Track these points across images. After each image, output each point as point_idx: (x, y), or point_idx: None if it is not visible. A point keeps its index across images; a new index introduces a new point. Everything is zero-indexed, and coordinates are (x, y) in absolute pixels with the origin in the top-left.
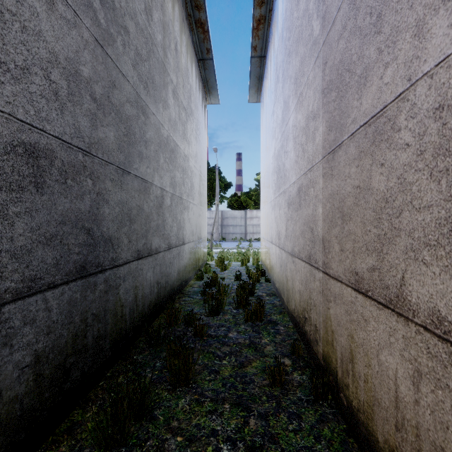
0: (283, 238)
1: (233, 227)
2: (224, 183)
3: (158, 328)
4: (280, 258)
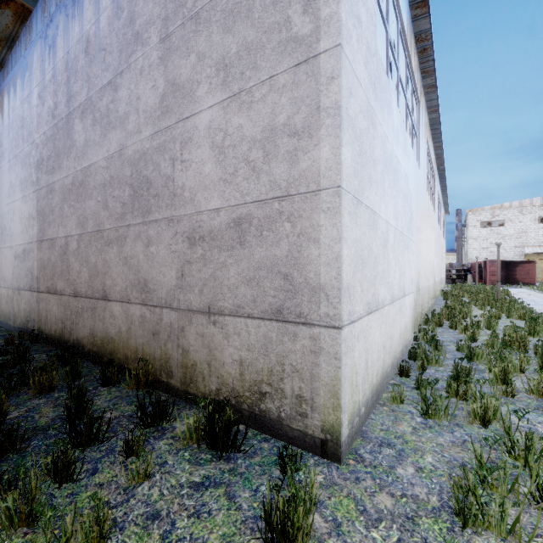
0: (10, 280)
1: None
2: None
3: None
4: (6, 296)
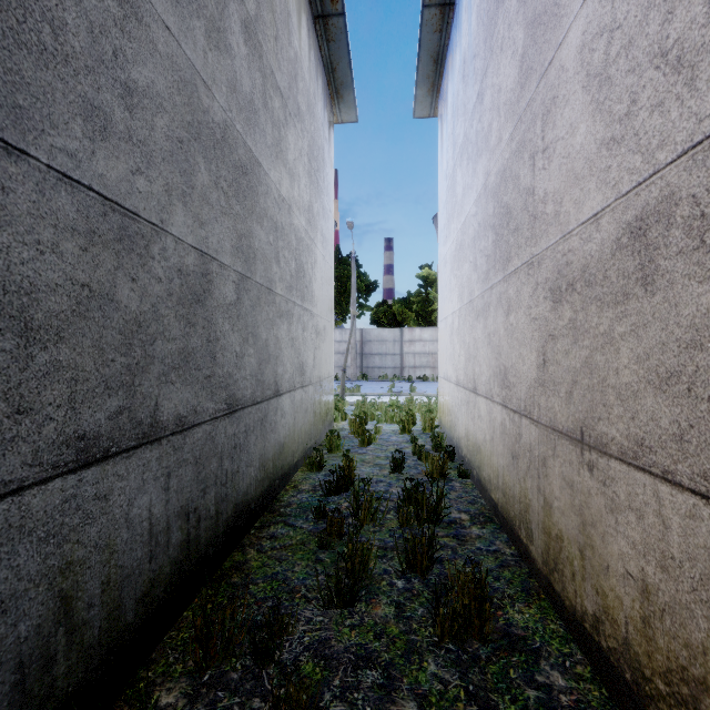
0: (526, 386)
1: (380, 357)
2: (366, 284)
3: None
4: (508, 435)
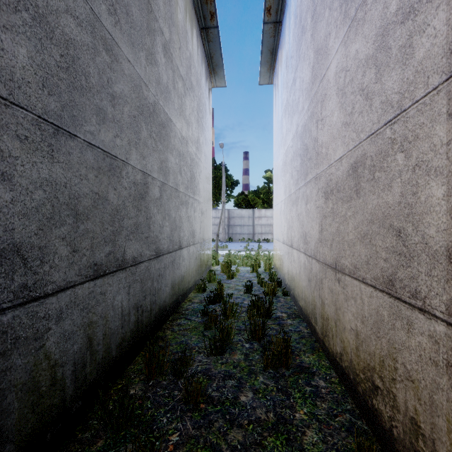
0: (314, 242)
1: (240, 227)
2: (231, 181)
3: (121, 399)
4: (307, 269)
